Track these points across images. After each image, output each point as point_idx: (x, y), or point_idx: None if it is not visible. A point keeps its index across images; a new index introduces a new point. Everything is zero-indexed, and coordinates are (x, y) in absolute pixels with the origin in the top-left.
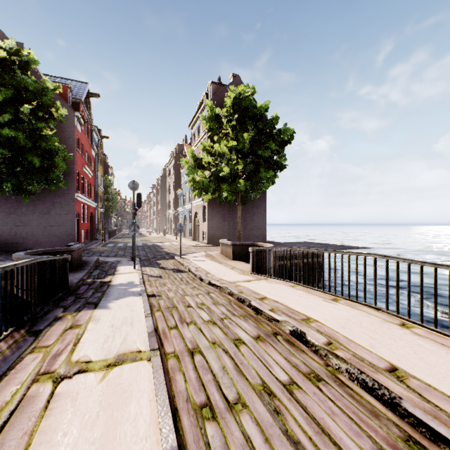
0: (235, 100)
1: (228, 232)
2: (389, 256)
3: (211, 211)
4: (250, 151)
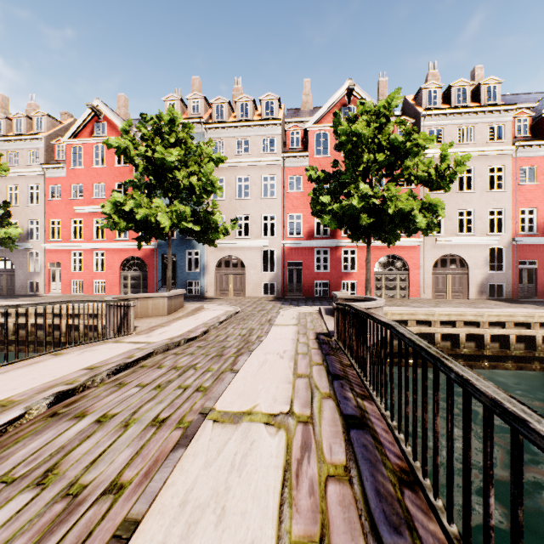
0: None
1: None
2: None
3: None
4: None
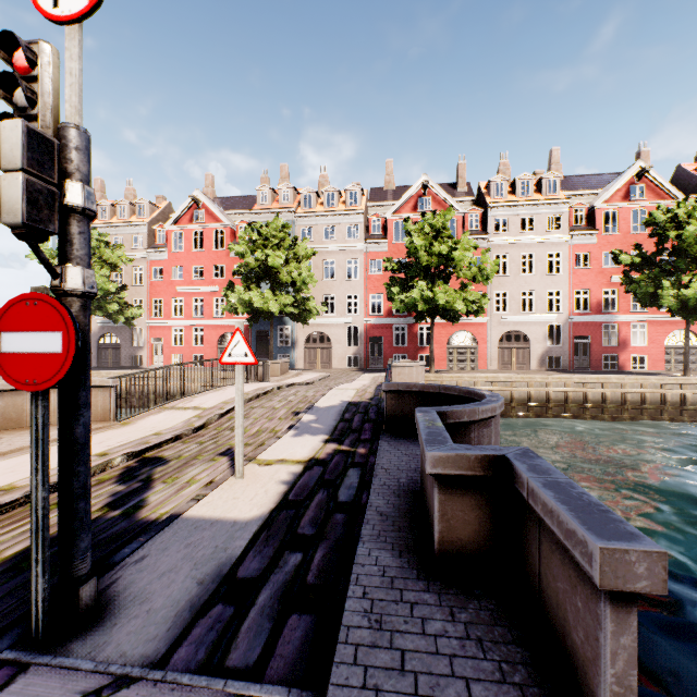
0: None
1: None
2: None
3: None
4: None
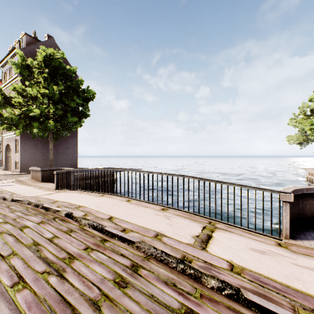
0: (46, 58)
1: (42, 161)
2: (125, 169)
3: (24, 144)
4: (60, 100)
